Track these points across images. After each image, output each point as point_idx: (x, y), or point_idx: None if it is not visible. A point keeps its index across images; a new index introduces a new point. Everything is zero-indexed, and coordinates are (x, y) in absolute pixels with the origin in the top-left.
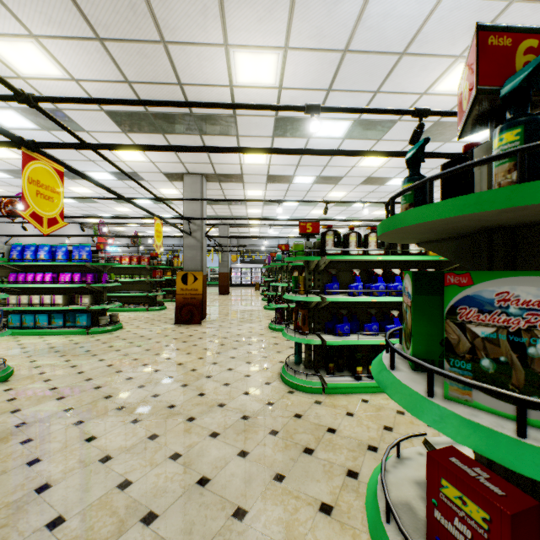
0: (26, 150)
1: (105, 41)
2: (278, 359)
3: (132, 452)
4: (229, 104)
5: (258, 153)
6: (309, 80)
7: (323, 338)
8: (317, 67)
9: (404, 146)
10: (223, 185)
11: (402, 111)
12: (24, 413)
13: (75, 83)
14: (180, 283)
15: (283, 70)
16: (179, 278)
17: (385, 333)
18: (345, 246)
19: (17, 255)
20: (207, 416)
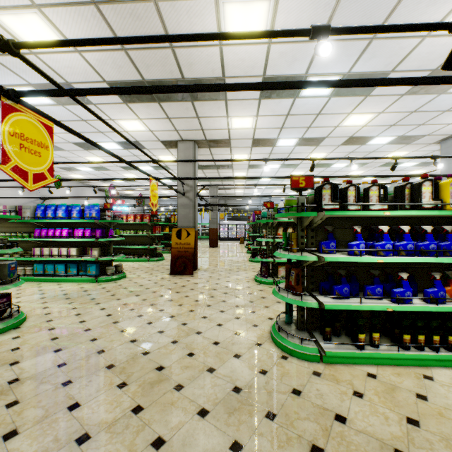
0: (7, 100)
1: (100, 4)
2: (266, 314)
3: (112, 431)
4: (220, 33)
5: (253, 90)
6: None
7: (319, 301)
8: (310, 13)
9: (393, 101)
10: (212, 150)
11: (437, 25)
12: (21, 367)
13: (78, 55)
14: (175, 237)
15: (273, 21)
16: (174, 234)
17: (392, 298)
18: (342, 201)
19: (41, 213)
20: (196, 384)
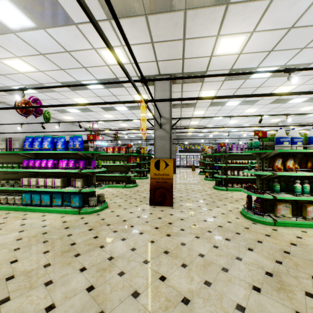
0: None
1: None
2: None
3: None
4: None
5: None
6: None
7: None
8: None
9: None
10: (184, 86)
11: None
12: None
13: None
14: (154, 168)
15: None
16: (152, 164)
17: None
18: None
19: (28, 145)
20: None
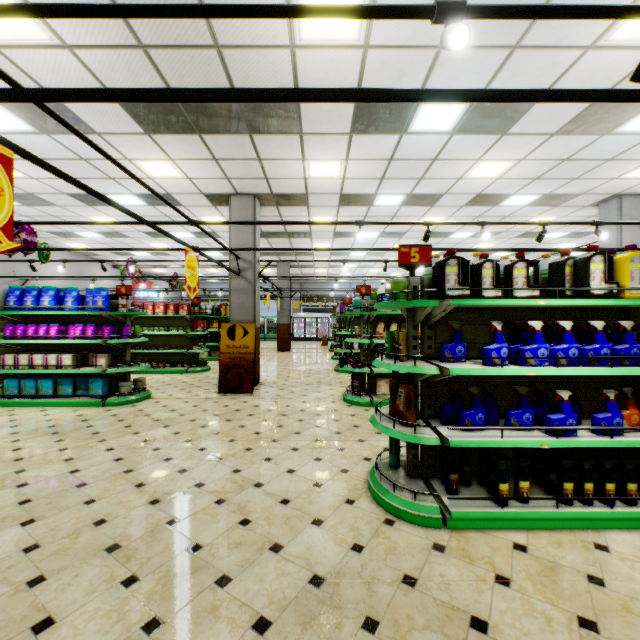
0: None
1: None
2: (360, 453)
3: None
4: (289, 5)
5: (343, 101)
6: (411, 29)
7: (442, 434)
8: (427, 2)
9: (539, 143)
10: (281, 210)
11: (628, 9)
12: None
13: (69, 53)
14: (226, 338)
15: None
16: (224, 332)
17: (548, 429)
18: (474, 284)
19: (14, 301)
20: (252, 574)
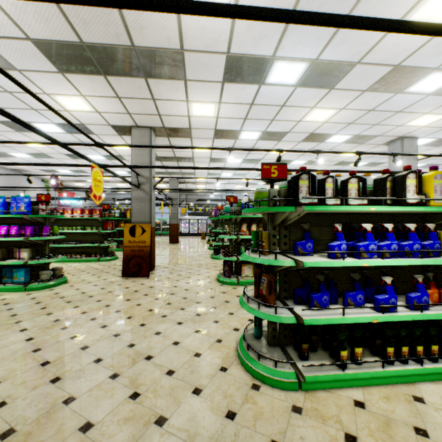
0: None
1: None
2: (231, 324)
3: None
4: None
5: (220, 16)
6: None
7: (297, 313)
8: None
9: (355, 97)
10: (171, 140)
11: None
12: None
13: None
14: (128, 235)
15: None
16: (126, 230)
17: (377, 307)
18: (320, 194)
19: None
20: None
